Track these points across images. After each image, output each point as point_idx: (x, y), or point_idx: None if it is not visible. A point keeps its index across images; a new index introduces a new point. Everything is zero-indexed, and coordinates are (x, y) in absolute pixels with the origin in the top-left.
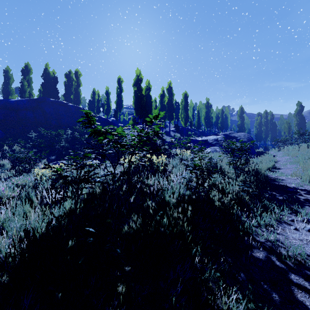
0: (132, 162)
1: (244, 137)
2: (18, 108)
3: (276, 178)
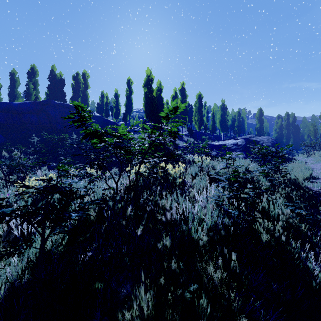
0: (141, 174)
1: (268, 141)
2: (22, 112)
3: None
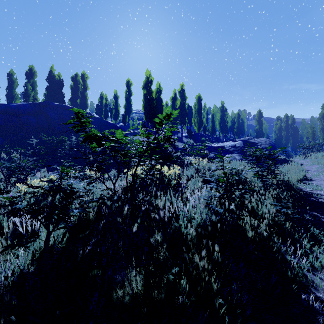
0: (137, 176)
1: (266, 143)
2: (20, 113)
3: (313, 193)
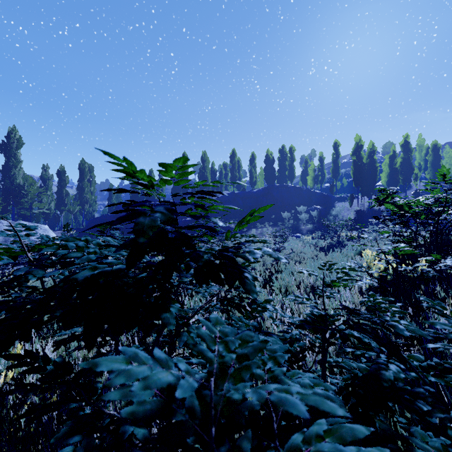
0: (340, 235)
1: None
2: (257, 196)
3: None
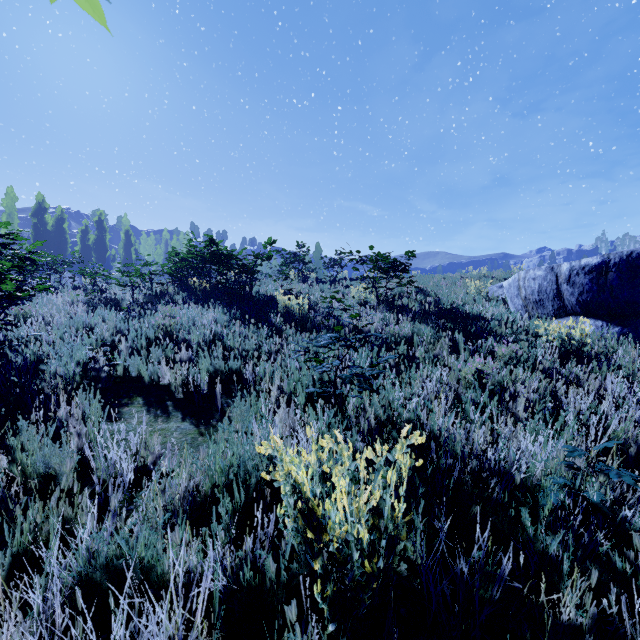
0: None
1: None
2: None
3: None
